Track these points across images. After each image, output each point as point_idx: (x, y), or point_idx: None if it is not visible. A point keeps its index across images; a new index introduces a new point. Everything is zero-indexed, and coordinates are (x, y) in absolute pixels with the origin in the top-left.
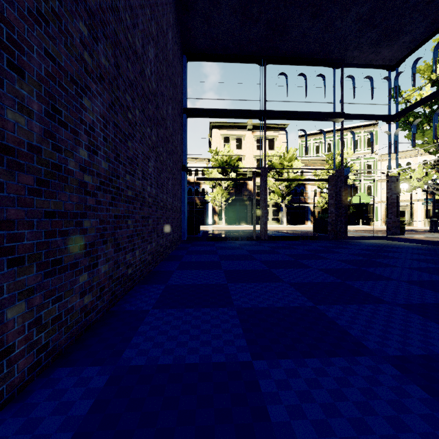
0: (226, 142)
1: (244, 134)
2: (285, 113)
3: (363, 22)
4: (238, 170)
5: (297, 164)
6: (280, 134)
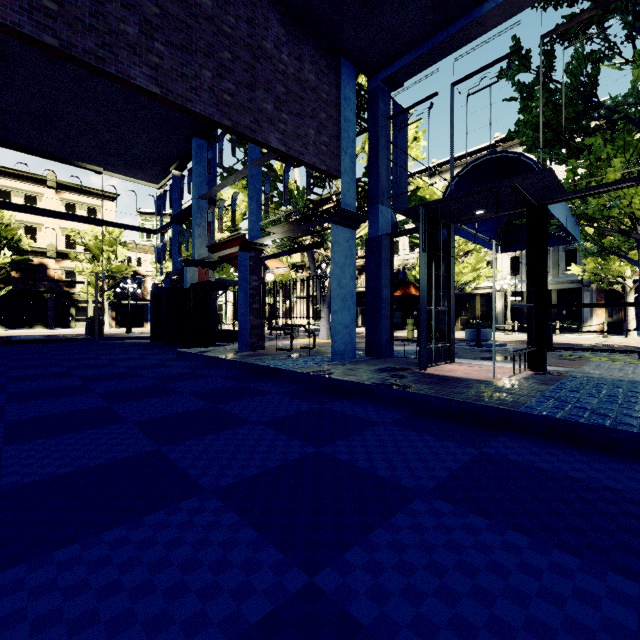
0: (2, 197)
1: (41, 193)
2: (24, 208)
3: (100, 150)
4: (21, 247)
5: (121, 250)
6: (106, 205)
